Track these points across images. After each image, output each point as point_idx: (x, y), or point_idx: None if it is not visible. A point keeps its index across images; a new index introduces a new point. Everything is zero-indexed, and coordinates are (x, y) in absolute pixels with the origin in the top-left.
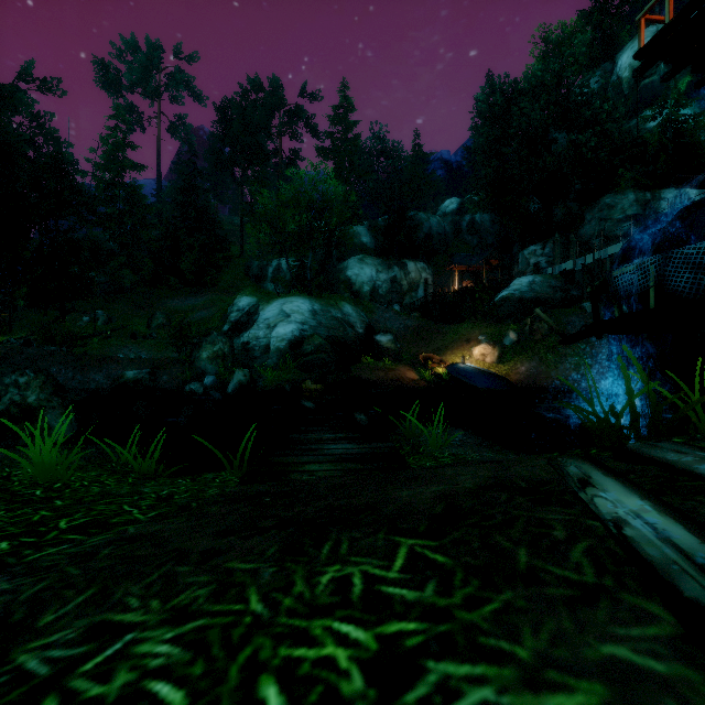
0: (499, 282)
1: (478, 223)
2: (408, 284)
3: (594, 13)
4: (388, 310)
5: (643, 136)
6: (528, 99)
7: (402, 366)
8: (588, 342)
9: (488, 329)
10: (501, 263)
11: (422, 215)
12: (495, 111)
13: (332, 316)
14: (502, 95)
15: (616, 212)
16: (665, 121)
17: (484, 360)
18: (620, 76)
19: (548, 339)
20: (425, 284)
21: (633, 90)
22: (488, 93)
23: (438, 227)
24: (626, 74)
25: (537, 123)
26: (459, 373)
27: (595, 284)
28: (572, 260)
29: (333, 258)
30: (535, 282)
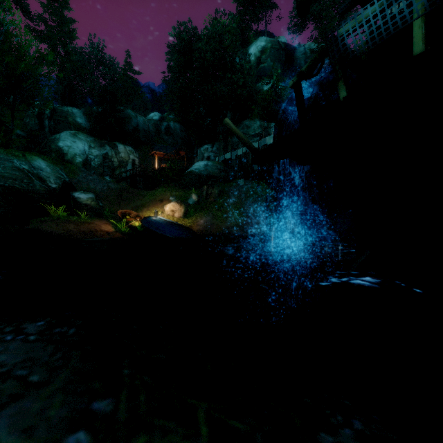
0: (185, 166)
1: (172, 128)
2: (118, 161)
3: (237, 18)
4: (93, 173)
5: (262, 92)
6: (203, 42)
7: (99, 220)
8: (242, 203)
9: (177, 193)
10: (187, 155)
11: (131, 112)
12: (182, 45)
13: (13, 166)
14: (187, 35)
15: (251, 130)
16: (273, 85)
17: (173, 215)
18: (250, 59)
19: (217, 201)
20: (133, 164)
21: (256, 69)
22: (178, 31)
23: (144, 125)
24: (253, 58)
25: (209, 59)
26: (152, 225)
27: (303, 68)
28: (230, 152)
29: (45, 129)
30: (208, 165)
